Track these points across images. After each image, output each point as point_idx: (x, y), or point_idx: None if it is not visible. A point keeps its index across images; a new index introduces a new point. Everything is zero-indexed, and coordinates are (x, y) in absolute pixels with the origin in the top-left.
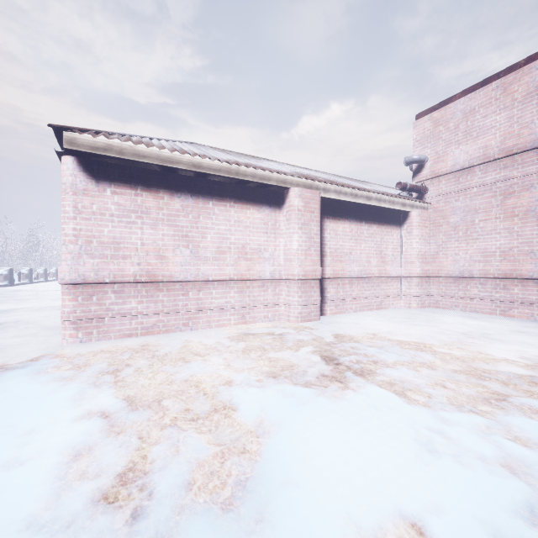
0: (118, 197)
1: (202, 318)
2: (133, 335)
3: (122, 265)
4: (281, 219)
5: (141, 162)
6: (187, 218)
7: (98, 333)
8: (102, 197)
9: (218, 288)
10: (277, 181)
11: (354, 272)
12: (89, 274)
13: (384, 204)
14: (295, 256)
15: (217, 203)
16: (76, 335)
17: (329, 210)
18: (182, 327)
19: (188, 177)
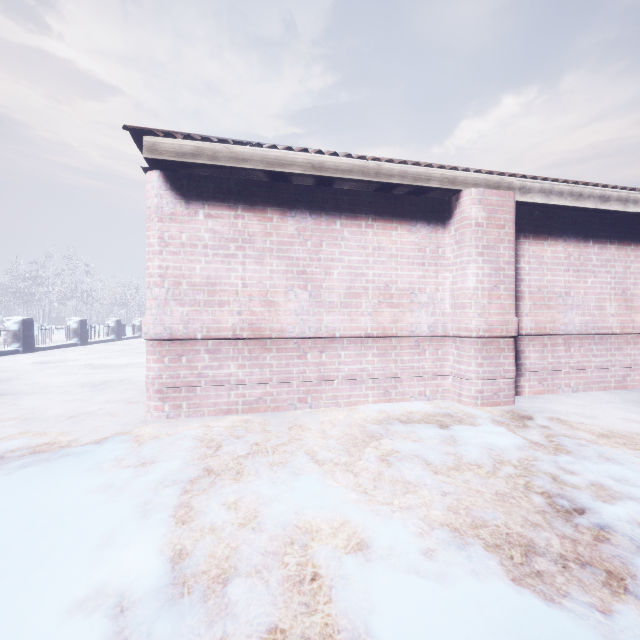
0: (213, 221)
1: (325, 391)
2: (232, 412)
3: (218, 314)
4: (446, 243)
5: (241, 169)
6: (304, 246)
7: (189, 406)
8: (193, 223)
9: (349, 349)
10: (441, 182)
11: (573, 326)
12: (177, 327)
13: (634, 207)
14: (471, 300)
15: (347, 223)
16: (162, 408)
17: (528, 224)
18: (298, 403)
19: (306, 187)
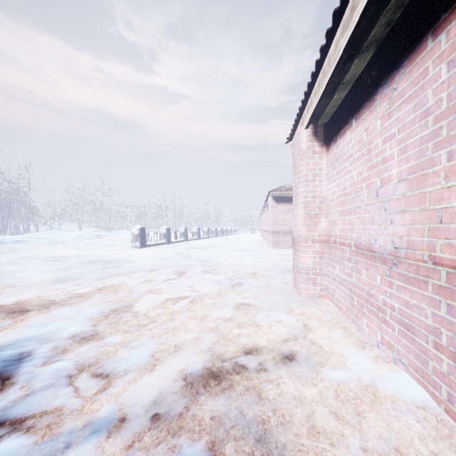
0: (283, 206)
1: None
2: (287, 248)
3: (284, 227)
4: None
5: (289, 196)
6: None
7: (278, 246)
8: (279, 207)
9: None
10: None
11: None
12: (276, 229)
13: None
14: None
15: None
16: (272, 246)
17: None
18: None
19: None
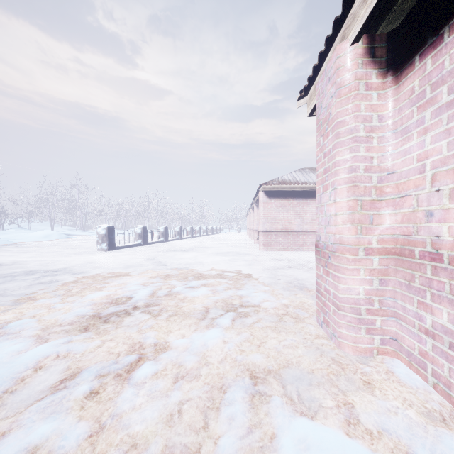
0: (276, 202)
1: (305, 246)
2: (280, 250)
3: (277, 225)
4: None
5: (283, 190)
6: (299, 207)
7: (270, 248)
8: (271, 203)
9: (312, 235)
10: None
11: None
12: (267, 228)
13: None
14: None
15: (311, 200)
16: (264, 248)
17: None
18: (297, 249)
19: (299, 191)
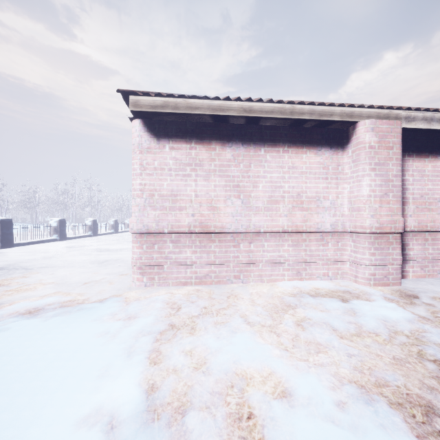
0: (175, 152)
1: (253, 271)
2: (188, 284)
3: (178, 216)
4: (344, 162)
5: (194, 115)
6: (237, 167)
7: (159, 279)
8: (162, 154)
9: (271, 241)
10: (341, 116)
11: None
12: (151, 224)
13: None
14: (365, 204)
15: (269, 150)
16: (142, 279)
17: (412, 145)
18: (233, 279)
19: (239, 125)
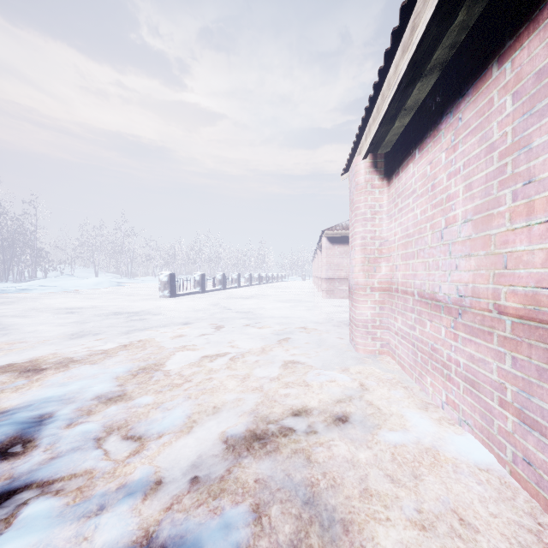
0: (339, 248)
1: None
2: (344, 298)
3: (340, 272)
4: None
5: (347, 236)
6: None
7: (333, 296)
8: (334, 249)
9: None
10: None
11: None
12: (330, 276)
13: None
14: None
15: None
16: (327, 296)
17: None
18: None
19: None
